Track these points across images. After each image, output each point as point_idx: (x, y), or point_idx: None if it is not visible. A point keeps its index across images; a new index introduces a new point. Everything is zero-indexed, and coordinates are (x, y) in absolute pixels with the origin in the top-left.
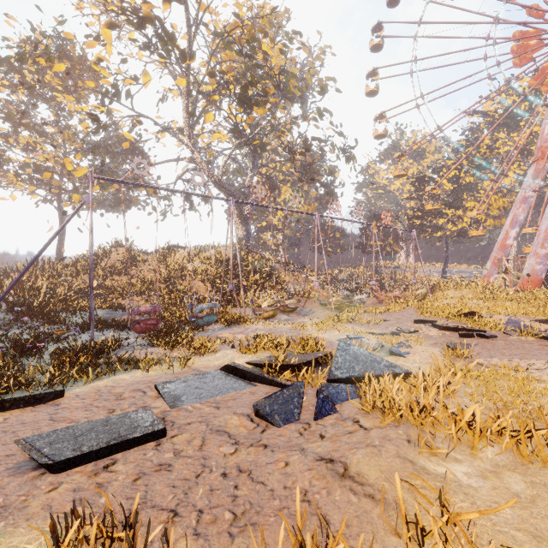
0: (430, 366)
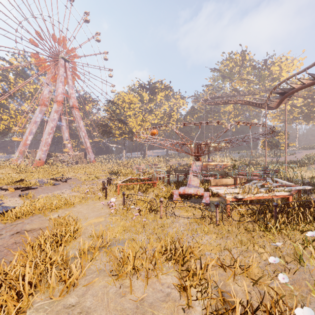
0: (19, 204)
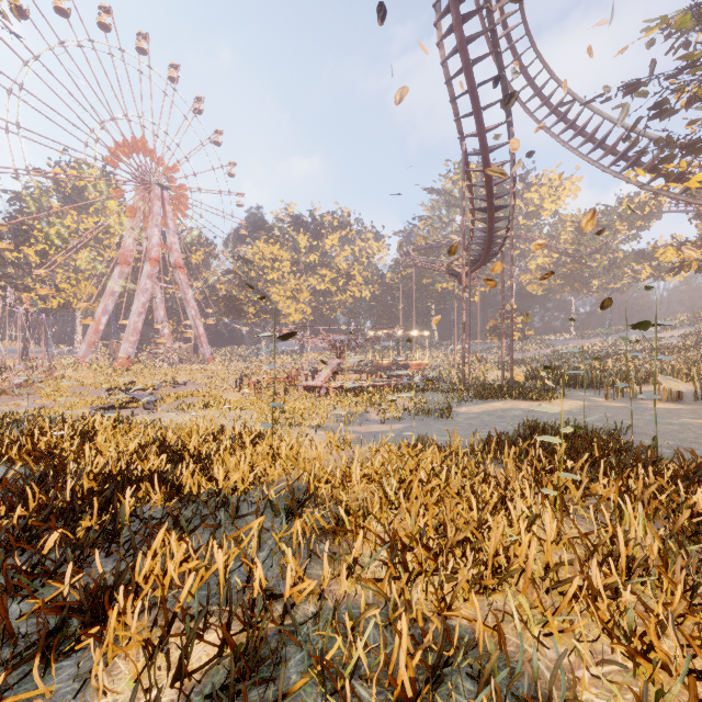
0: None
